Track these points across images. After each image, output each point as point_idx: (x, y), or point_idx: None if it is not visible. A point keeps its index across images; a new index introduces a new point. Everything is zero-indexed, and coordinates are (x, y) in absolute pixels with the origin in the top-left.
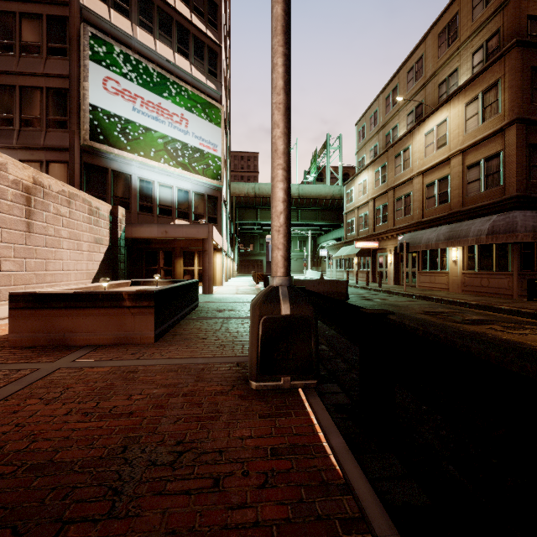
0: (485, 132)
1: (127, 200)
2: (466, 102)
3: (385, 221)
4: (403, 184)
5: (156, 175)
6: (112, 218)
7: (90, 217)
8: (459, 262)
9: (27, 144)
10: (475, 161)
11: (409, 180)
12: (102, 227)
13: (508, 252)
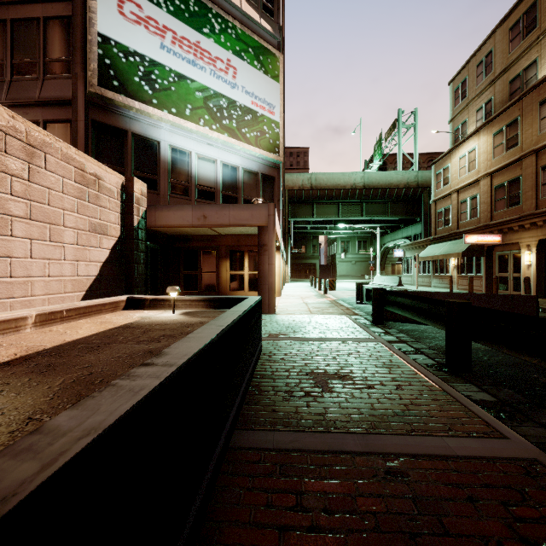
0: None
1: (154, 177)
2: None
3: (515, 203)
4: None
5: (193, 144)
6: (125, 196)
7: (80, 188)
8: None
9: (18, 99)
10: None
11: None
12: (107, 208)
13: None
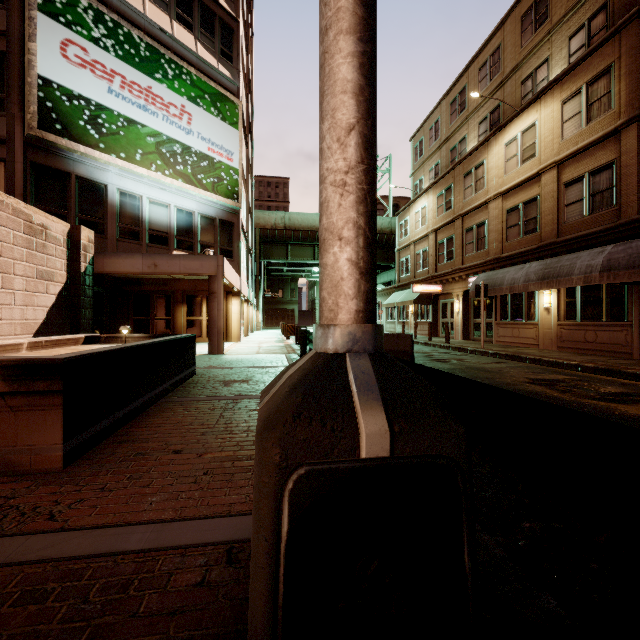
0: (591, 137)
1: (101, 221)
2: (564, 99)
3: (451, 258)
4: (474, 210)
5: (145, 188)
6: (72, 243)
7: (28, 239)
8: (553, 309)
9: None
10: (576, 176)
11: (482, 205)
12: (53, 256)
13: (624, 295)
